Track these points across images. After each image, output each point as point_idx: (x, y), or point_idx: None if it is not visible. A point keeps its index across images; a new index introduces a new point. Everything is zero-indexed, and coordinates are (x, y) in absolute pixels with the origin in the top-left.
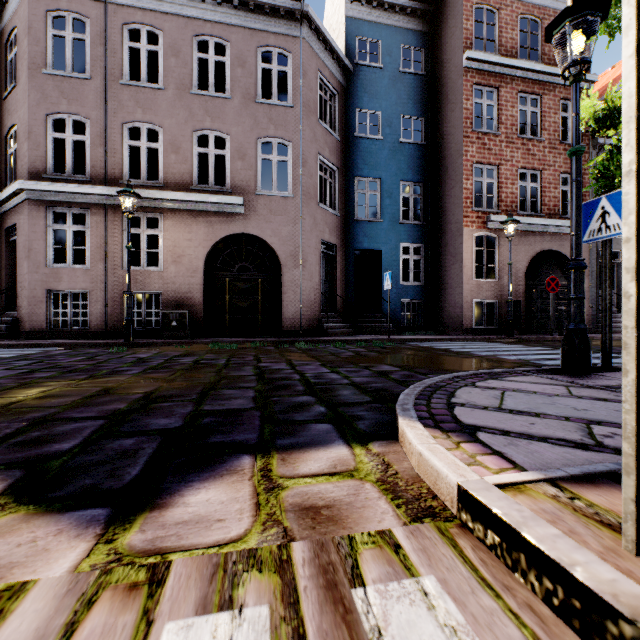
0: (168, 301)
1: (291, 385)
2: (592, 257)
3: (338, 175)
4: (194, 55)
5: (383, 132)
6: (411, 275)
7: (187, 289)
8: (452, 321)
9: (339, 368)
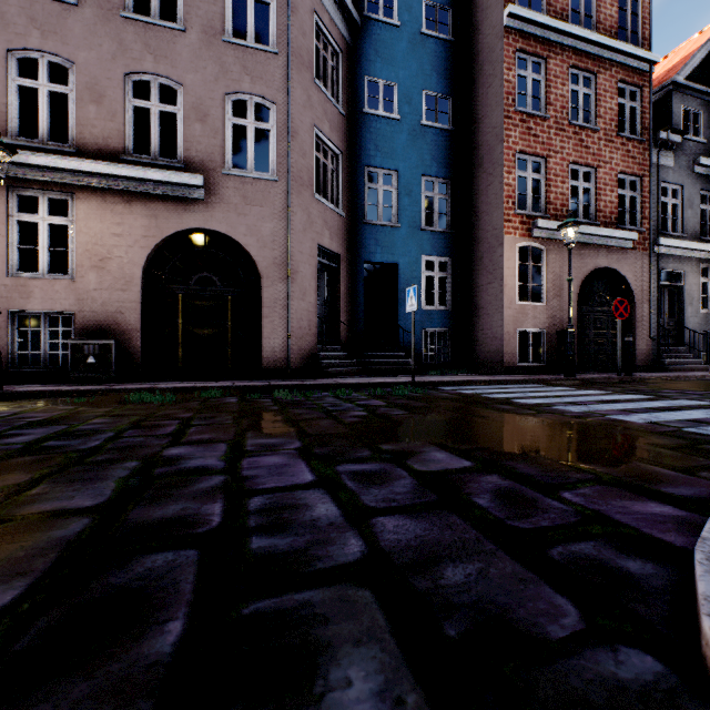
0: (84, 326)
1: (152, 597)
2: (652, 278)
3: (342, 161)
4: None
5: (400, 110)
6: (436, 297)
7: (115, 309)
8: (489, 356)
9: (338, 463)
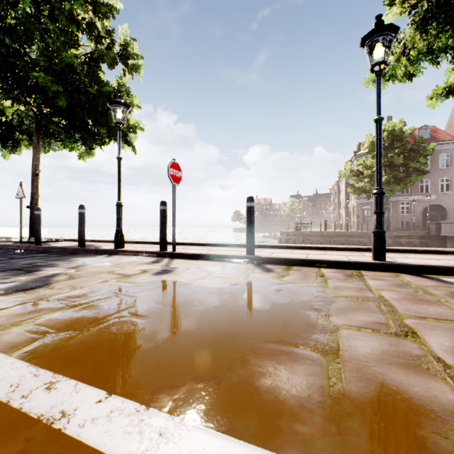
0: (411, 222)
1: None
2: None
3: None
4: None
5: None
6: None
7: (417, 219)
8: None
9: None
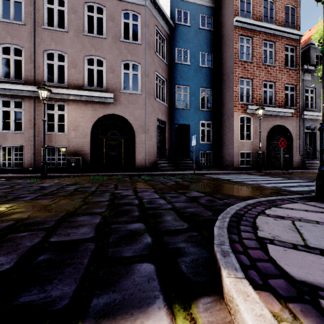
0: (70, 152)
1: (130, 210)
2: (301, 129)
3: (166, 83)
4: (85, 13)
5: (190, 61)
6: (205, 138)
7: (81, 145)
8: (228, 163)
9: (165, 194)
